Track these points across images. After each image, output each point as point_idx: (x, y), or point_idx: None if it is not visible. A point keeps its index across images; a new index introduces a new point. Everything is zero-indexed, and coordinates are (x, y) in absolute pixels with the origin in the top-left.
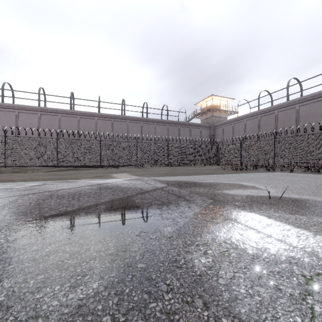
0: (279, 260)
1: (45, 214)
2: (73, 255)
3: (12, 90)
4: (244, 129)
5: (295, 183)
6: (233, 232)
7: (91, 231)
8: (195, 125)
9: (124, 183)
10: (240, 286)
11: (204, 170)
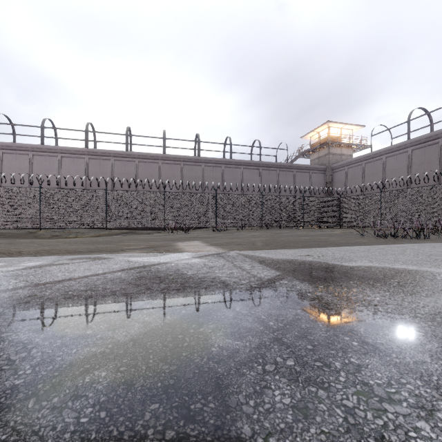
0: None
1: None
2: None
3: (54, 128)
4: (382, 170)
5: None
6: None
7: None
8: (302, 168)
9: (192, 264)
10: None
11: (325, 236)
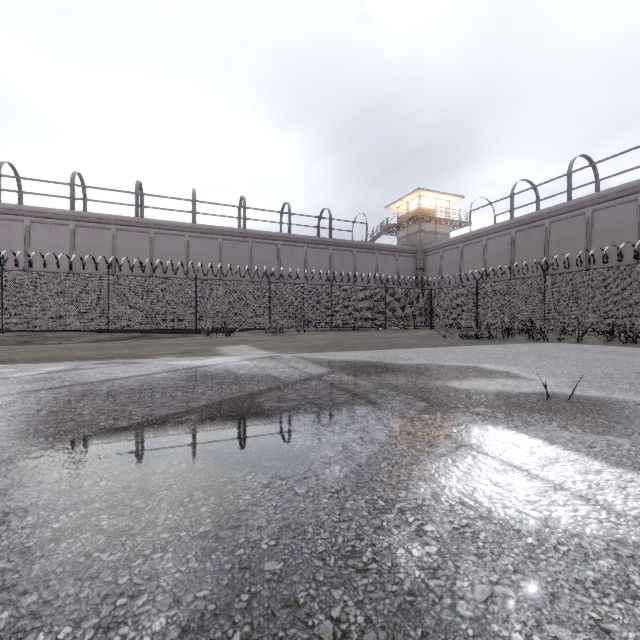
0: (592, 550)
1: (66, 435)
2: (114, 540)
3: (18, 177)
4: (483, 256)
5: (592, 365)
6: (478, 478)
7: (164, 477)
8: (386, 249)
9: (242, 366)
10: (510, 622)
11: (404, 338)
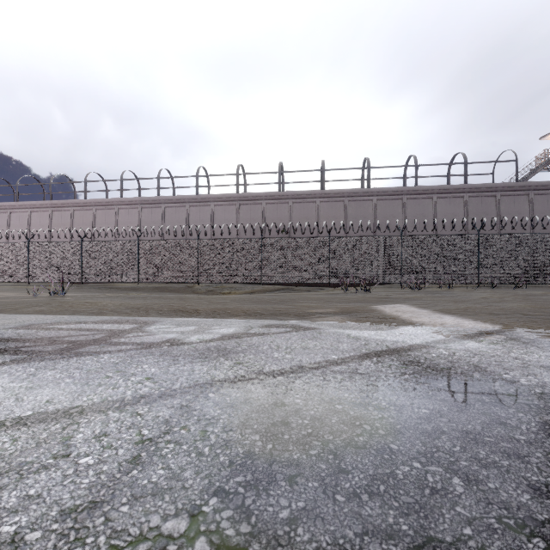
0: None
1: None
2: None
3: (207, 175)
4: None
5: None
6: None
7: None
8: (546, 187)
9: (486, 355)
10: None
11: None
